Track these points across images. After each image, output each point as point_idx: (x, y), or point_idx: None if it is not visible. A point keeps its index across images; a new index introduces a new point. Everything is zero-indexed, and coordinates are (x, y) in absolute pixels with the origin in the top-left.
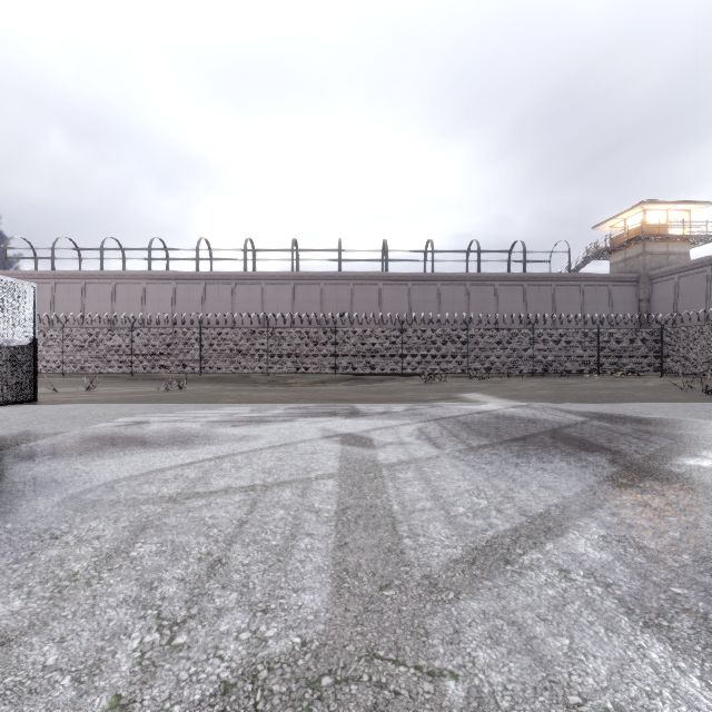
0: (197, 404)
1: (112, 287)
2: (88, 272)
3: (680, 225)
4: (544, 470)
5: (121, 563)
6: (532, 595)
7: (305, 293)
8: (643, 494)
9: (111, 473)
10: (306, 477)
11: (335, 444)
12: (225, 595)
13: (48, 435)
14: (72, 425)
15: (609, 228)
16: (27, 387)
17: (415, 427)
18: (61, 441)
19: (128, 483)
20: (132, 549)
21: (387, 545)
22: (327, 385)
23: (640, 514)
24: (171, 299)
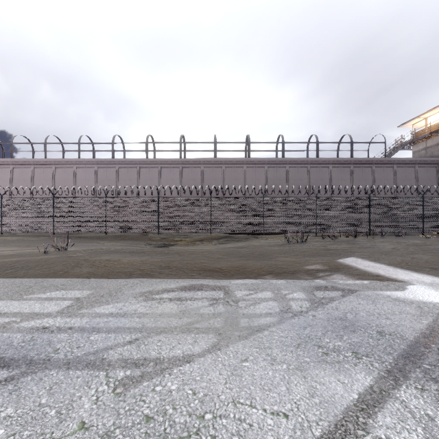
0: (27, 281)
1: (53, 170)
2: (35, 159)
3: None
4: None
5: None
6: None
7: (190, 173)
8: None
9: None
10: None
11: None
12: None
13: None
14: None
15: (411, 126)
16: None
17: None
18: None
19: None
20: None
21: None
22: (204, 242)
23: None
24: (94, 179)
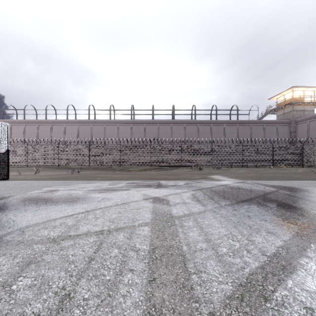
0: (84, 180)
1: (51, 127)
2: (40, 120)
3: (310, 97)
4: (265, 220)
5: (2, 296)
6: None
7: (137, 129)
8: None
9: (26, 221)
10: (133, 225)
11: (149, 203)
12: None
13: (4, 197)
14: (19, 192)
15: (276, 99)
16: (4, 172)
17: (190, 193)
18: (10, 201)
19: (33, 228)
20: (15, 282)
21: (181, 281)
22: (147, 171)
23: None
24: (77, 132)
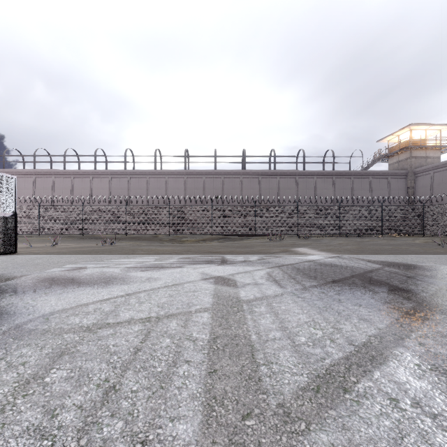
0: (120, 255)
1: (71, 180)
2: (56, 170)
3: (434, 139)
4: (360, 305)
5: (35, 389)
6: (372, 427)
7: (193, 183)
8: (438, 326)
9: (50, 306)
10: (188, 311)
11: (210, 284)
12: (112, 424)
13: (15, 277)
14: (34, 270)
15: (387, 141)
16: (10, 244)
17: (265, 272)
18: (23, 281)
19: (60, 315)
20: (48, 374)
21: (248, 372)
22: (207, 242)
23: (440, 344)
24: (108, 187)
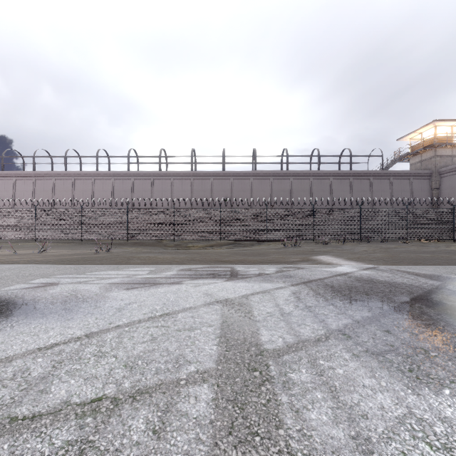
0: (111, 265)
1: (72, 182)
2: (56, 172)
3: None
4: None
5: None
6: None
7: (200, 185)
8: None
9: None
10: (174, 379)
11: (215, 314)
12: None
13: None
14: None
15: (409, 140)
16: None
17: (290, 292)
18: None
19: None
20: None
21: None
22: (215, 248)
23: None
24: (111, 190)
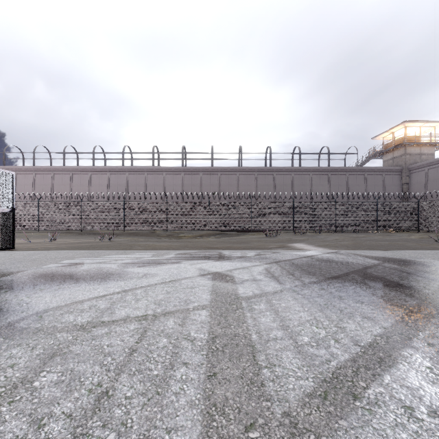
0: (118, 250)
1: (70, 176)
2: (55, 167)
3: (428, 136)
4: (362, 302)
5: (22, 394)
6: None
7: (190, 179)
8: None
9: (44, 304)
10: (186, 308)
11: (208, 280)
12: (103, 436)
13: (12, 273)
14: (31, 265)
15: (382, 138)
16: (8, 239)
17: (263, 268)
18: (19, 277)
19: (54, 312)
20: (37, 378)
21: (249, 376)
22: (204, 238)
23: None
24: (107, 184)
